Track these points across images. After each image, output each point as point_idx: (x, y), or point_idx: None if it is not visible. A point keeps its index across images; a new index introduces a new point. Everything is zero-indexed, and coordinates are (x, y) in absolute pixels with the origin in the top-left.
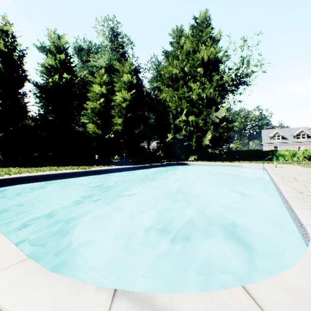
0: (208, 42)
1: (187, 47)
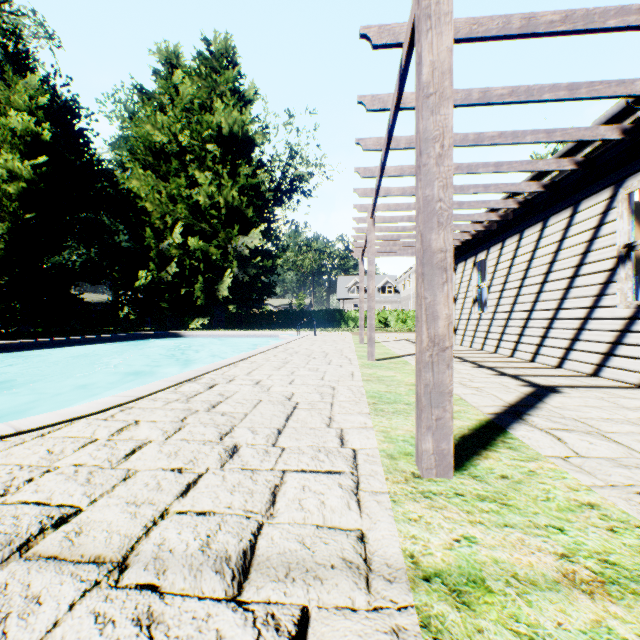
0: (229, 98)
1: (190, 95)
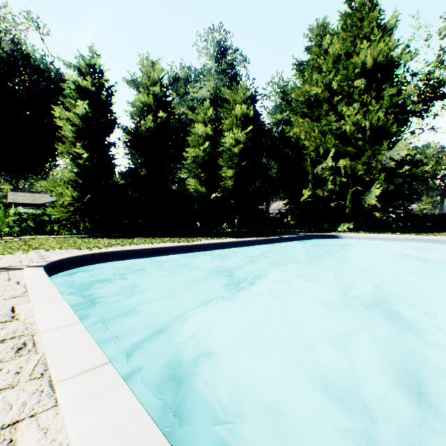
0: (375, 34)
1: (334, 50)
